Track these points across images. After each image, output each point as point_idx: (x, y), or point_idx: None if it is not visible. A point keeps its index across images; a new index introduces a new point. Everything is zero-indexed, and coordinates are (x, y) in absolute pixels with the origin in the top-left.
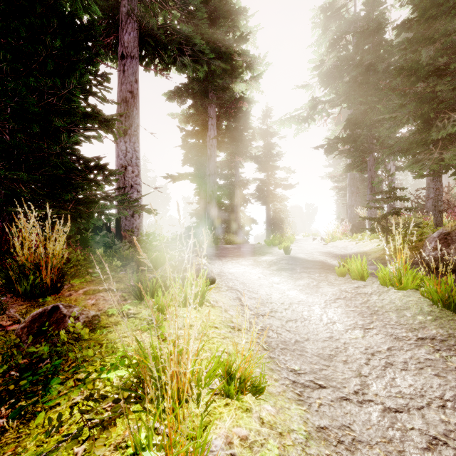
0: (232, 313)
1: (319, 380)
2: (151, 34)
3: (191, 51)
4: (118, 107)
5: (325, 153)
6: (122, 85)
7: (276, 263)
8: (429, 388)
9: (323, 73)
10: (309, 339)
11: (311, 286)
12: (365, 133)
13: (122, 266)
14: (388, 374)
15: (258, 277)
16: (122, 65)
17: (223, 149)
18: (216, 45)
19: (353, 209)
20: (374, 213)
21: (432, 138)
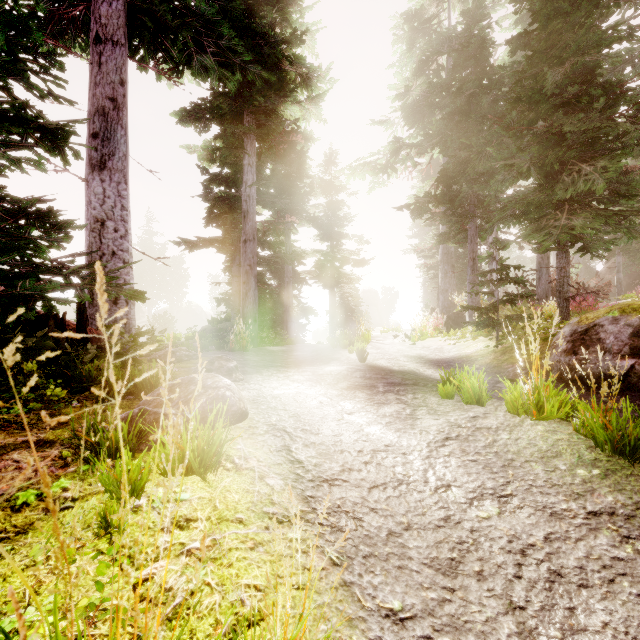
0: (273, 483)
1: (442, 634)
2: (148, 10)
3: (215, 47)
4: (90, 122)
5: (411, 216)
6: (97, 87)
7: (347, 376)
8: (638, 630)
9: (408, 106)
10: (411, 526)
11: (404, 417)
12: (465, 190)
13: (81, 391)
14: (560, 599)
15: (320, 402)
16: (97, 54)
17: (267, 205)
18: (256, 43)
19: (446, 295)
20: (476, 301)
21: (557, 198)
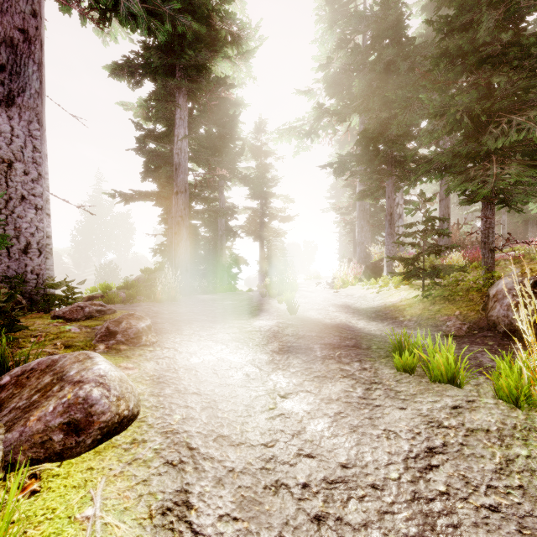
0: None
1: None
2: None
3: None
4: None
5: (334, 174)
6: (4, 15)
7: (278, 334)
8: None
9: (329, 77)
10: None
11: (356, 403)
12: (385, 149)
13: None
14: None
15: (246, 375)
16: None
17: (201, 162)
18: None
19: (363, 247)
20: (393, 252)
21: (485, 149)
